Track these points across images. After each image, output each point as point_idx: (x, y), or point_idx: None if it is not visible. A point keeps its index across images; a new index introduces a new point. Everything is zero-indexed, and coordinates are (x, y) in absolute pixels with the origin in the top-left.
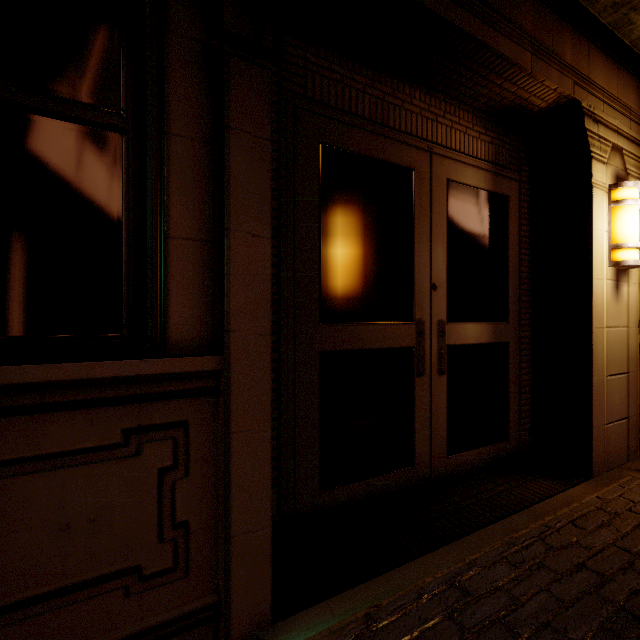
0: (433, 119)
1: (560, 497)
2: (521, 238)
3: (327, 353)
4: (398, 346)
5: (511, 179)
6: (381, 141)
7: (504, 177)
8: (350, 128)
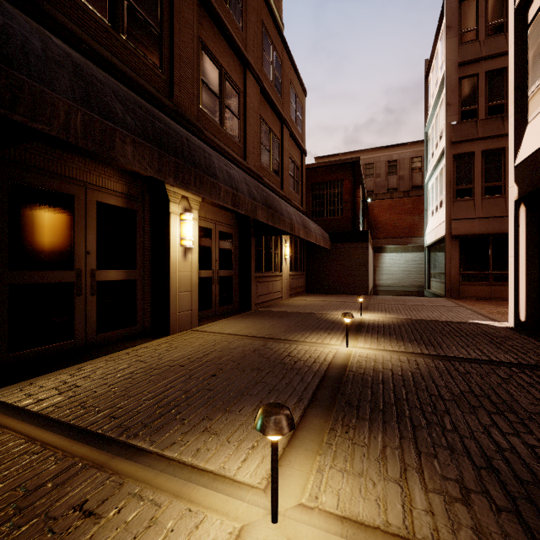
0: (88, 171)
1: (149, 342)
2: (145, 230)
3: (14, 285)
4: (64, 281)
5: (139, 202)
6: (52, 180)
7: (134, 201)
8: (31, 173)
